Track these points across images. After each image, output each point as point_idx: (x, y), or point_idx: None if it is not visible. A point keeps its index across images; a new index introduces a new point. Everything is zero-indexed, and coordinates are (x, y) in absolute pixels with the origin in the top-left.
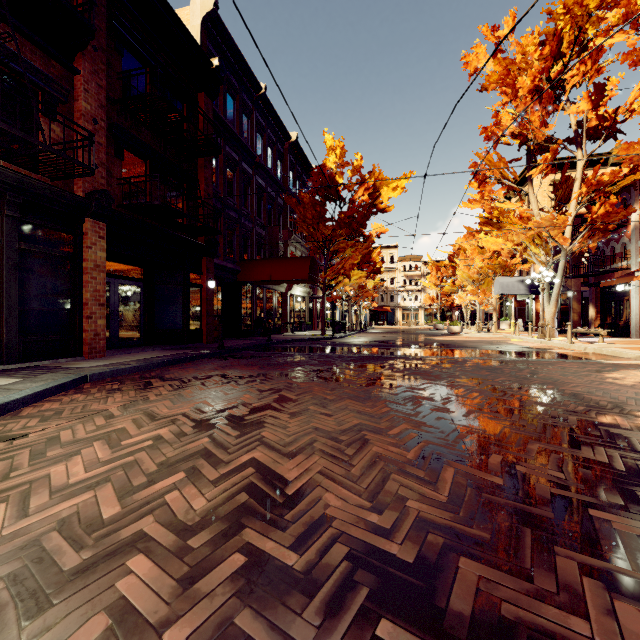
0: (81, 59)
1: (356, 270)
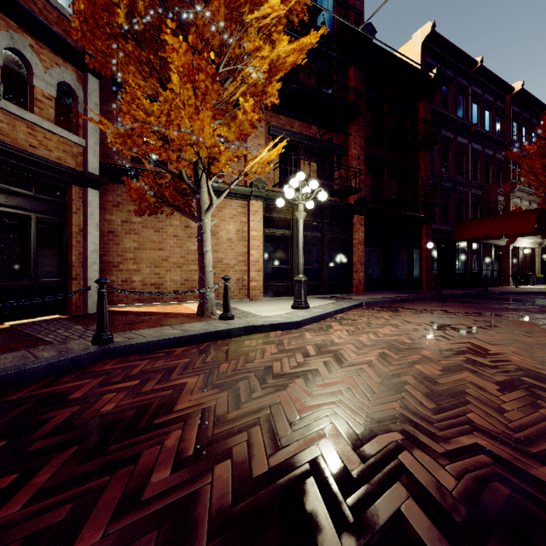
0: (352, 127)
1: None
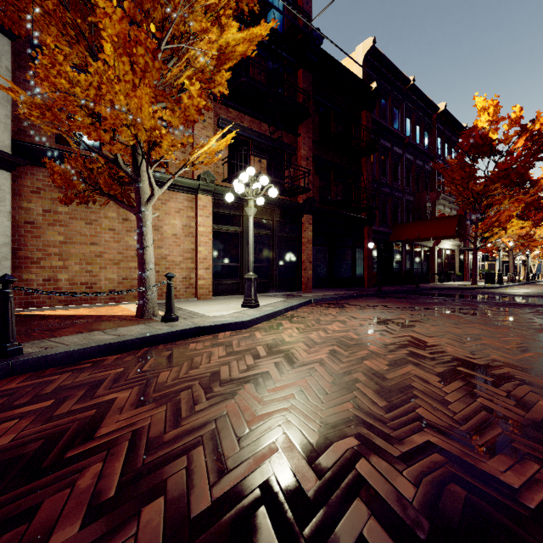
0: (301, 127)
1: (515, 220)
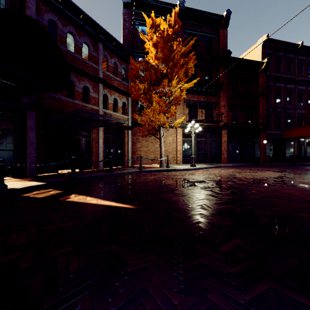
0: (221, 93)
1: None
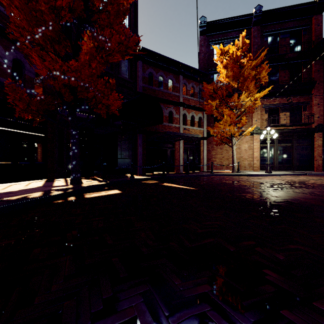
0: (313, 90)
1: None
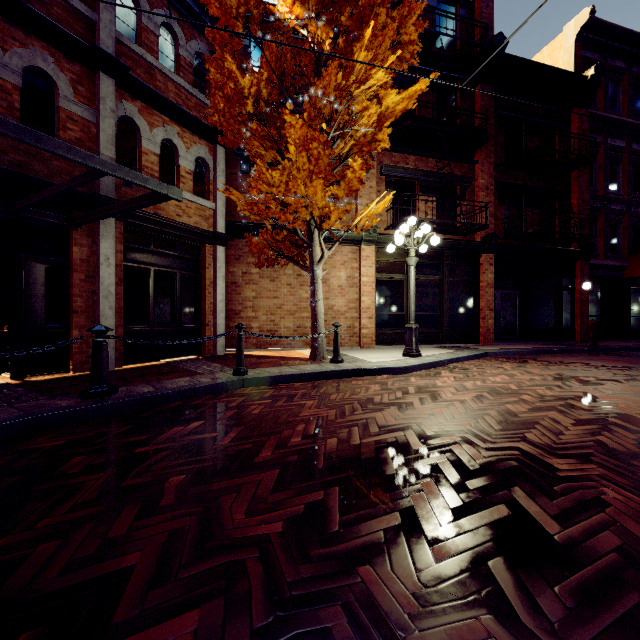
0: (479, 153)
1: None
